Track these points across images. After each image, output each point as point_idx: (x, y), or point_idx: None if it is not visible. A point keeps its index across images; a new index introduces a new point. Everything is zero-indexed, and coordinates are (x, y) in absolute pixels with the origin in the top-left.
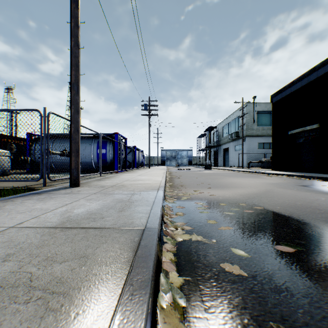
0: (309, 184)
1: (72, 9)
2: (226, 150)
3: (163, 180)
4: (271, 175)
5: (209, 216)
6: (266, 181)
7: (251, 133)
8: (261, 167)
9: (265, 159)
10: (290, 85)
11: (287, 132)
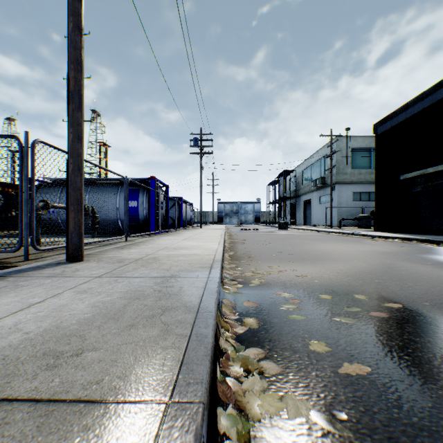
0: None
1: None
2: (307, 202)
3: (220, 248)
4: (376, 238)
5: (308, 326)
6: (375, 249)
7: (343, 179)
8: (357, 226)
9: (363, 215)
10: (403, 109)
11: (398, 177)
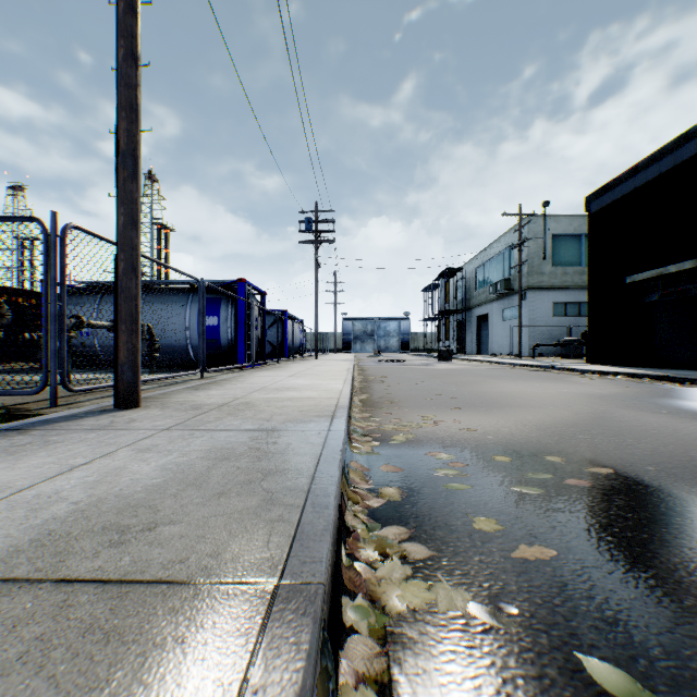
0: (689, 397)
1: None
2: (483, 319)
3: (347, 389)
4: (589, 374)
5: (474, 499)
6: (585, 390)
7: (538, 282)
8: (560, 356)
9: (569, 339)
10: (631, 174)
11: (622, 280)
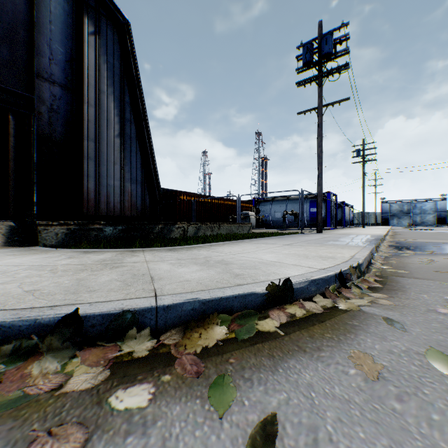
0: None
1: (319, 131)
2: None
3: (383, 233)
4: None
5: (411, 244)
6: None
7: None
8: None
9: None
10: None
11: None
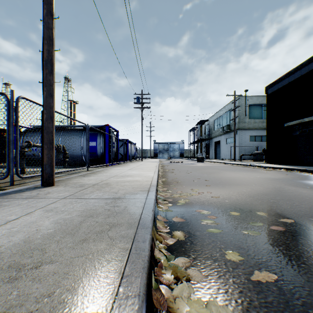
0: None
1: None
2: (217, 143)
3: (155, 176)
4: (267, 168)
5: (223, 238)
6: (268, 176)
7: (243, 126)
8: (253, 160)
9: (257, 152)
10: (286, 76)
11: (282, 125)
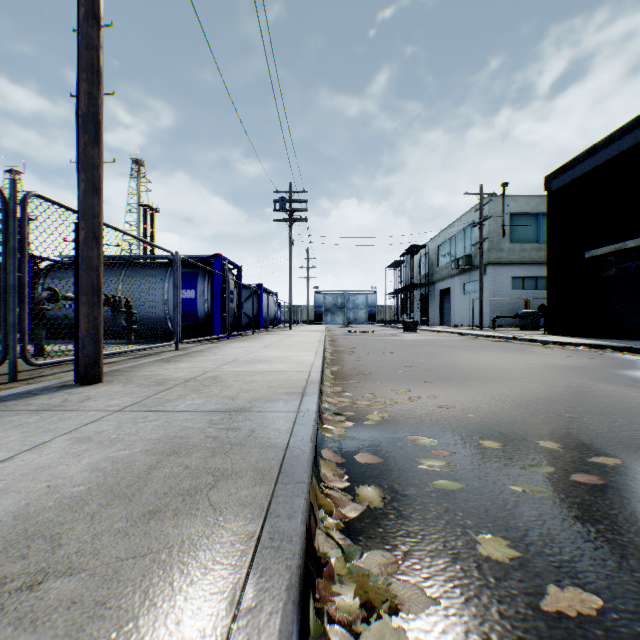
0: None
1: None
2: (445, 293)
3: (318, 362)
4: (550, 345)
5: (470, 502)
6: (552, 362)
7: (498, 258)
8: (518, 327)
9: (527, 311)
10: (589, 154)
11: (581, 255)
